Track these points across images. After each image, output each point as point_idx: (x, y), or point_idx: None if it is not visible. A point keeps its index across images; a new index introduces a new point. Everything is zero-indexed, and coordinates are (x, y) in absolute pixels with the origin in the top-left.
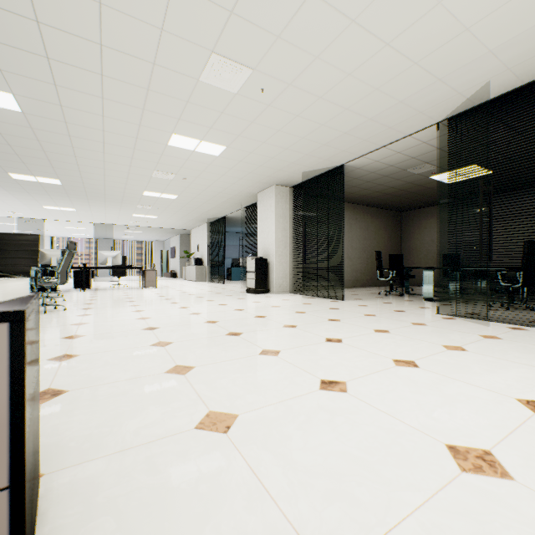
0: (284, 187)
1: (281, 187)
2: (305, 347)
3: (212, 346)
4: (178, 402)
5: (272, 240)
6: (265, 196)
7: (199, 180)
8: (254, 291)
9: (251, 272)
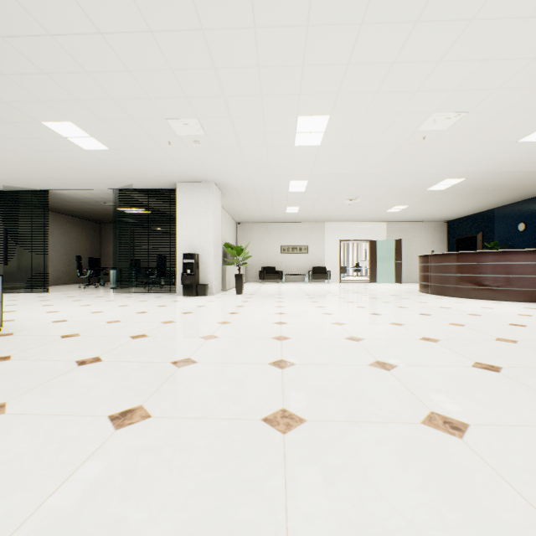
0: None
1: None
2: (32, 308)
3: None
4: None
5: None
6: None
7: None
8: None
9: None
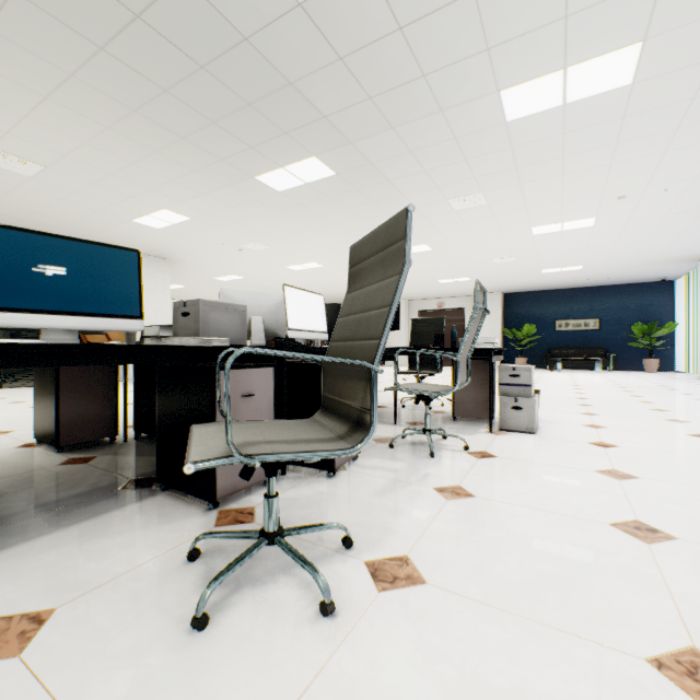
0: None
1: None
2: None
3: None
4: None
5: None
6: None
7: None
8: None
9: None
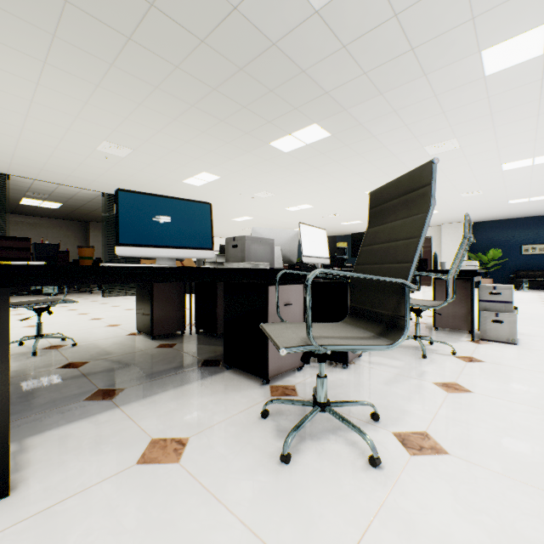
0: None
1: None
2: None
3: None
4: None
5: None
6: None
7: None
8: None
9: None
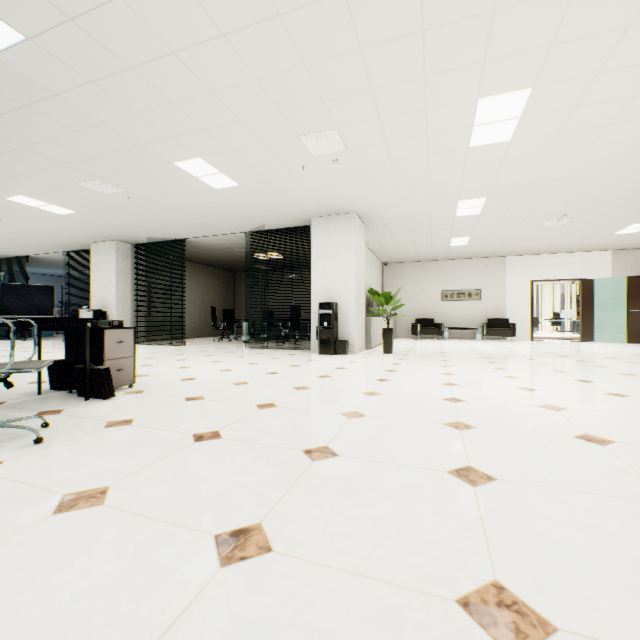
0: (126, 243)
1: (122, 243)
2: (167, 362)
3: None
4: None
5: (113, 293)
6: (103, 249)
7: (19, 224)
8: None
9: None
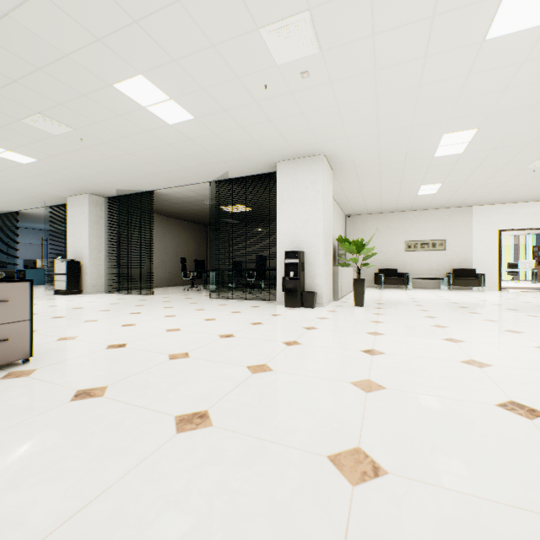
0: (99, 197)
1: (96, 196)
2: (116, 317)
3: (44, 323)
4: (39, 338)
5: (86, 244)
6: (77, 202)
7: None
8: (65, 292)
9: (61, 275)
